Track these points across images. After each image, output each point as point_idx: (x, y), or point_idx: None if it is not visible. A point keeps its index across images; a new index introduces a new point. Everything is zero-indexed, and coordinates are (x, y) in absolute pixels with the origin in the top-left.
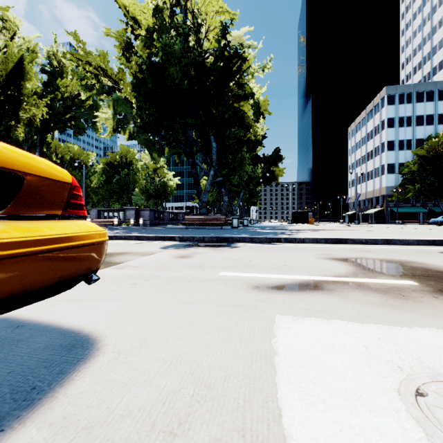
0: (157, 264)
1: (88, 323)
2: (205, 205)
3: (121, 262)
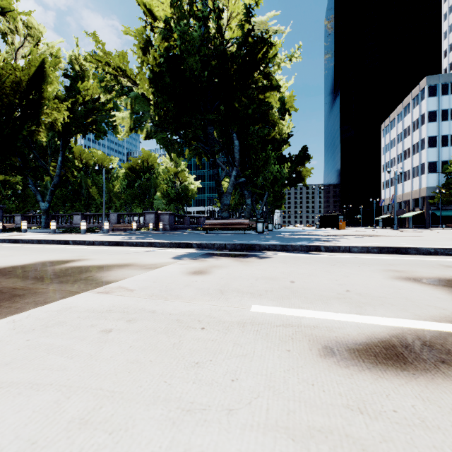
0: (160, 284)
1: None
2: (226, 208)
3: (113, 281)
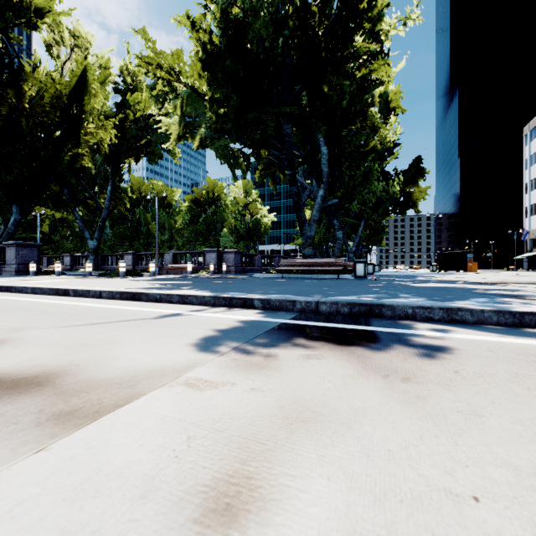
0: None
1: None
2: (310, 243)
3: None
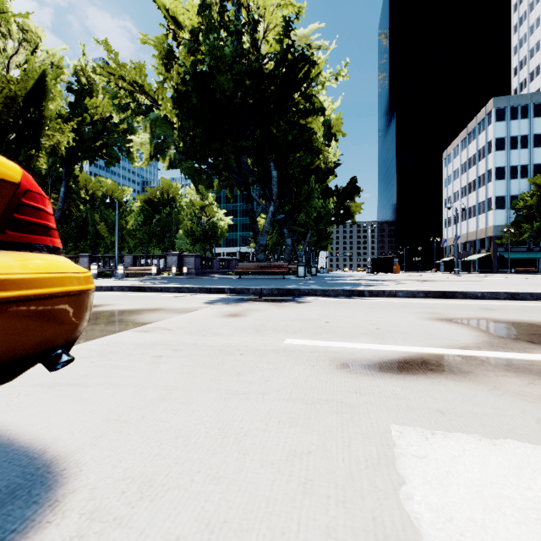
0: (197, 325)
1: (63, 434)
2: (263, 250)
3: (148, 322)
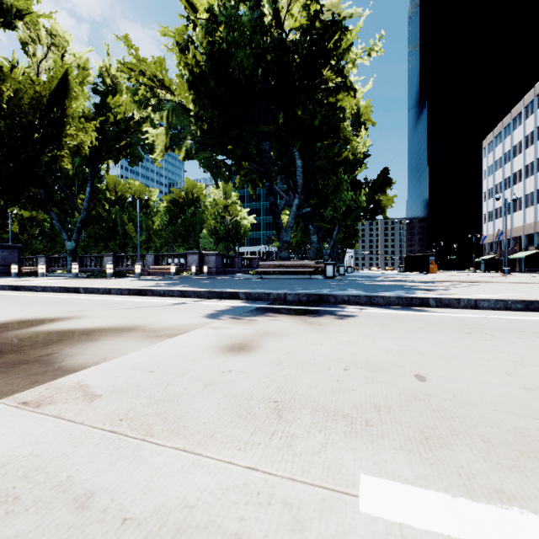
0: (158, 380)
1: None
2: (286, 247)
3: (78, 367)
